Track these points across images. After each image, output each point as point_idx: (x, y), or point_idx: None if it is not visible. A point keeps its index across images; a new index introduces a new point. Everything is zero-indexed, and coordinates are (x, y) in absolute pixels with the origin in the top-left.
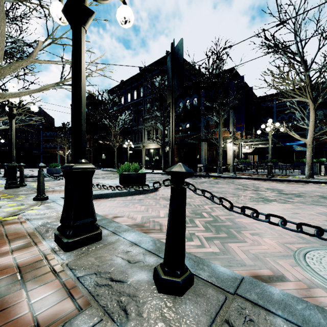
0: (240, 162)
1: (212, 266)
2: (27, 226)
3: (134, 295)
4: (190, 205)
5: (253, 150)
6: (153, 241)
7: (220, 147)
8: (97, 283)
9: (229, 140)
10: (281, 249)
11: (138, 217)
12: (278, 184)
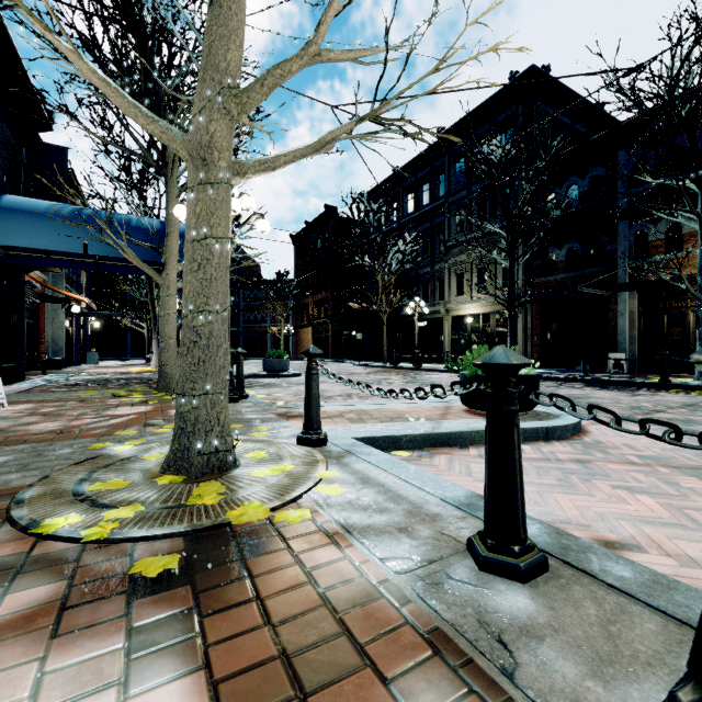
0: None
1: None
2: (367, 568)
3: None
4: None
5: None
6: None
7: None
8: None
9: None
10: None
11: None
12: None
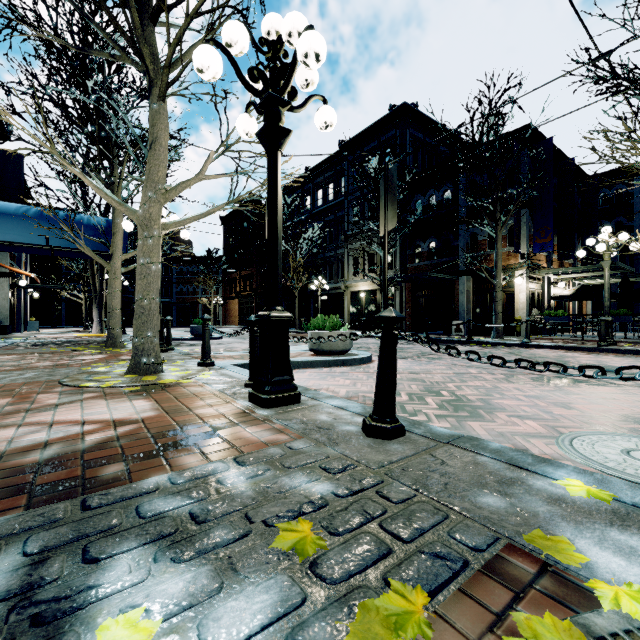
0: (545, 315)
1: (430, 427)
2: (208, 390)
3: (343, 436)
4: (423, 382)
5: (575, 290)
6: (362, 407)
7: (498, 286)
8: (305, 428)
9: (520, 272)
10: (545, 431)
11: (341, 391)
12: (617, 358)
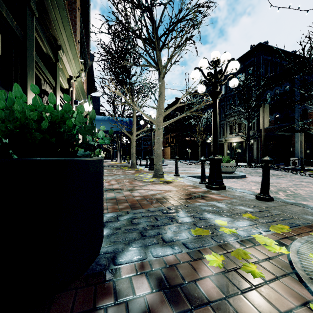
0: None
1: (283, 200)
2: (186, 184)
3: (249, 199)
4: (276, 187)
5: None
6: (252, 192)
7: None
8: (233, 197)
9: None
10: None
11: (237, 188)
12: None
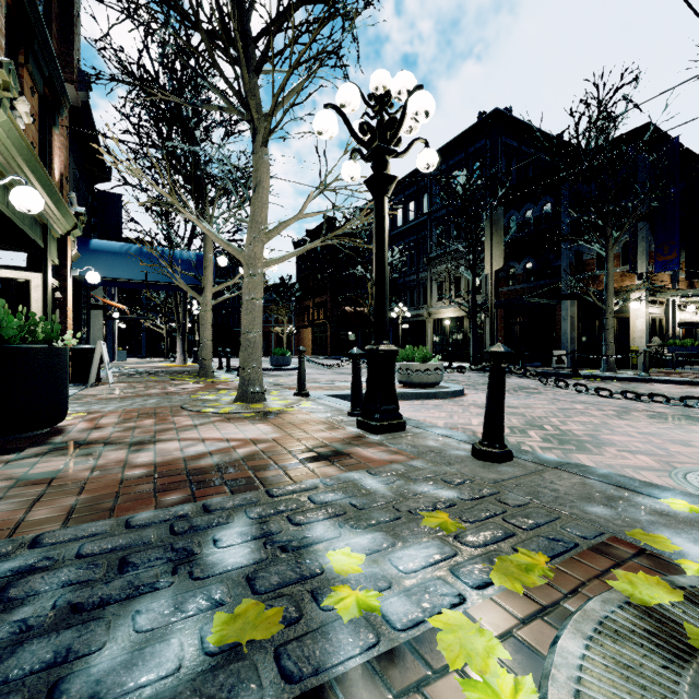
0: (668, 345)
1: (537, 454)
2: (314, 417)
3: (455, 459)
4: (523, 416)
5: None
6: (467, 436)
7: (608, 311)
8: (418, 451)
9: (636, 295)
10: (658, 465)
11: (439, 423)
12: None
